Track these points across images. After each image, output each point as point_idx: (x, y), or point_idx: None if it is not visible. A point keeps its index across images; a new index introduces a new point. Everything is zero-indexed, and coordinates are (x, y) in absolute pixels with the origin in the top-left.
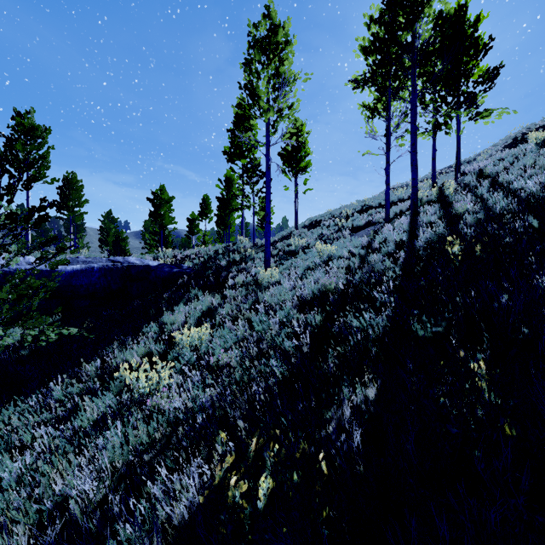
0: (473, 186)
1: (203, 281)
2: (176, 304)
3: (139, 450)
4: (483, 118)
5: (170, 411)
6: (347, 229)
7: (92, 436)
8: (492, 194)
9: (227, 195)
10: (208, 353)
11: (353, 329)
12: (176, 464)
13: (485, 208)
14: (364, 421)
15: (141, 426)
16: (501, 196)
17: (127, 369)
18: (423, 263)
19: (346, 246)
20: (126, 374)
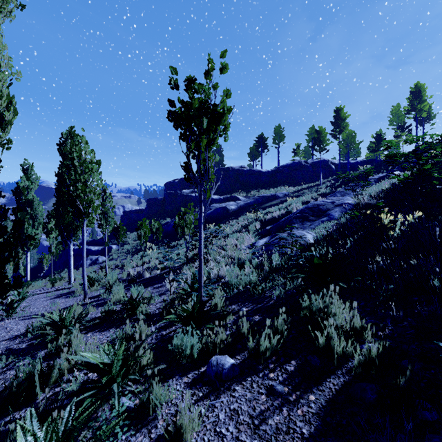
0: None
1: None
2: None
3: None
4: None
5: None
6: None
7: None
8: None
9: None
10: None
11: None
12: None
13: None
14: None
15: None
16: None
17: None
18: None
19: None
20: None
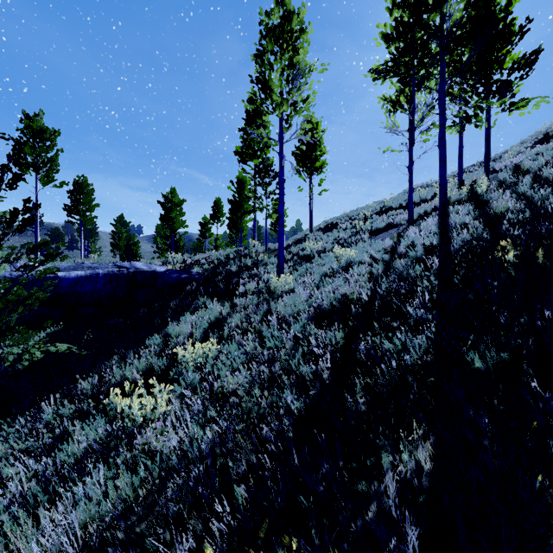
0: (510, 183)
1: (213, 288)
2: (183, 313)
3: (120, 509)
4: (518, 109)
5: (164, 451)
6: (365, 232)
7: (71, 480)
8: (536, 191)
9: (239, 197)
10: (213, 373)
11: (384, 352)
12: (158, 546)
13: (531, 206)
14: (419, 505)
15: (124, 477)
16: (549, 192)
17: (118, 394)
18: (464, 271)
19: (366, 250)
20: (117, 400)
